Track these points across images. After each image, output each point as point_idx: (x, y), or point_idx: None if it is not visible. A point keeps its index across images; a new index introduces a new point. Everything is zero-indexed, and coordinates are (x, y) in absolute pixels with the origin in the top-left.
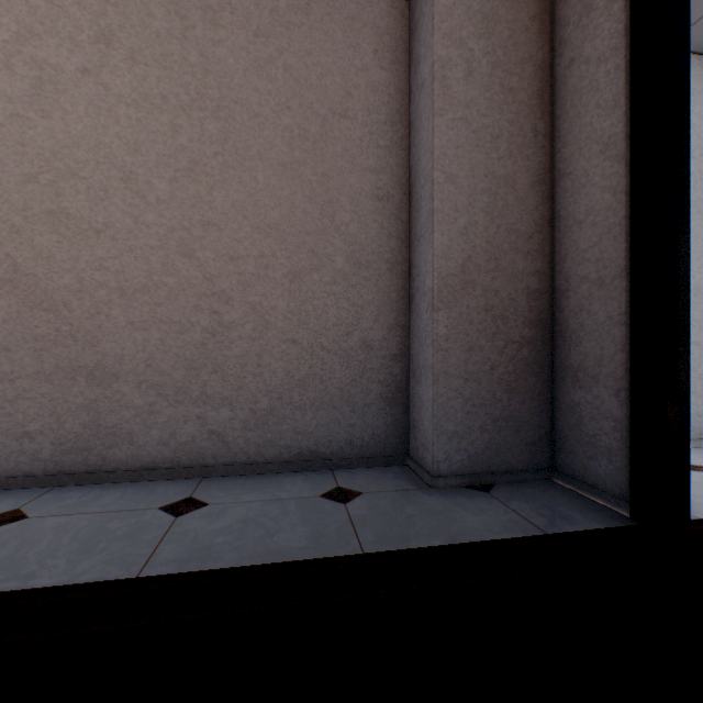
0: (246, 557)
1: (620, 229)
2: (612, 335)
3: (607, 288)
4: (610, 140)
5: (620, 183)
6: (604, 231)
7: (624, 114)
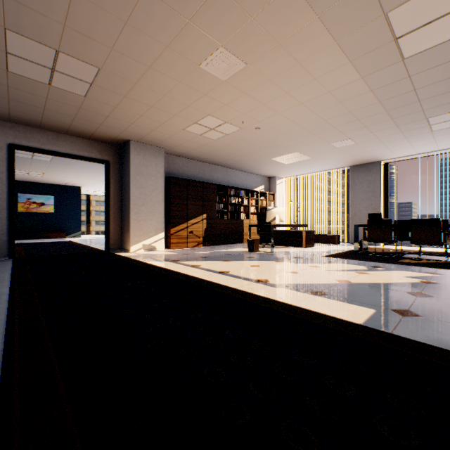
0: (7, 269)
1: (5, 199)
2: (3, 222)
3: (1, 211)
4: (2, 179)
5: (5, 190)
6: (0, 198)
7: (7, 176)
